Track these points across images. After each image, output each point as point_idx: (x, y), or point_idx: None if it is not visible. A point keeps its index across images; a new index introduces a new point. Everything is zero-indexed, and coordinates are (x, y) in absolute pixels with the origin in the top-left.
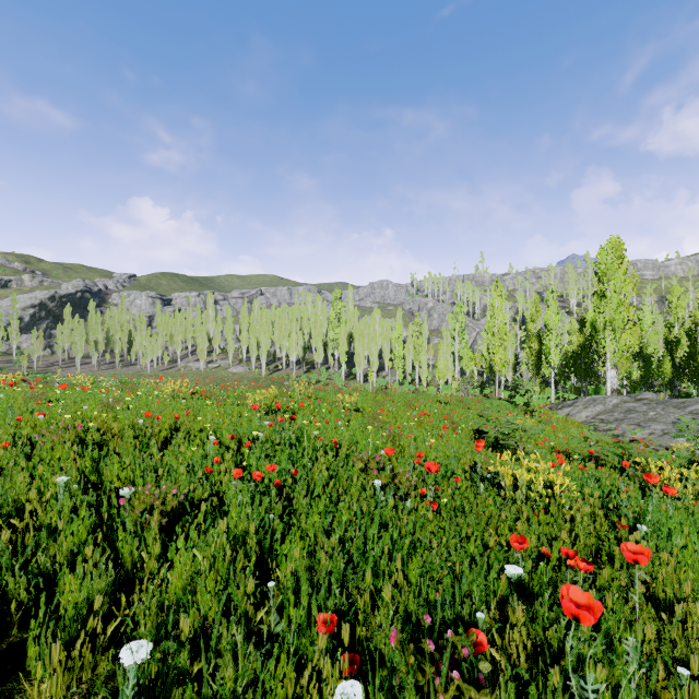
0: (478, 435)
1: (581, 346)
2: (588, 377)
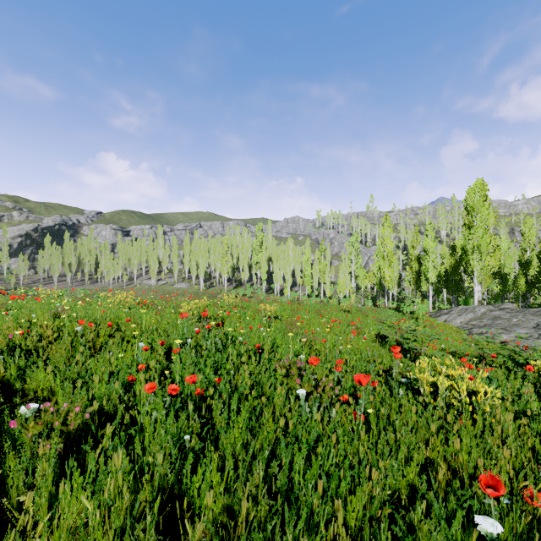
0: (380, 338)
1: (452, 267)
2: (458, 291)
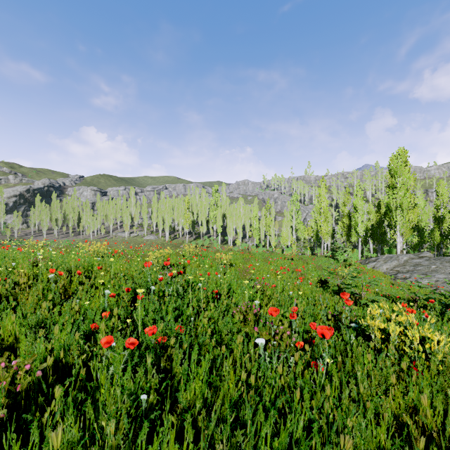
0: (322, 283)
1: (378, 221)
2: (382, 242)
